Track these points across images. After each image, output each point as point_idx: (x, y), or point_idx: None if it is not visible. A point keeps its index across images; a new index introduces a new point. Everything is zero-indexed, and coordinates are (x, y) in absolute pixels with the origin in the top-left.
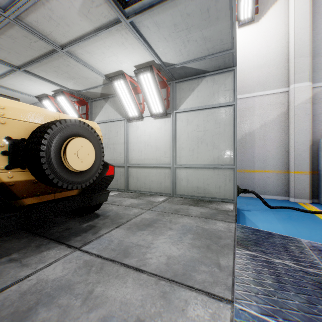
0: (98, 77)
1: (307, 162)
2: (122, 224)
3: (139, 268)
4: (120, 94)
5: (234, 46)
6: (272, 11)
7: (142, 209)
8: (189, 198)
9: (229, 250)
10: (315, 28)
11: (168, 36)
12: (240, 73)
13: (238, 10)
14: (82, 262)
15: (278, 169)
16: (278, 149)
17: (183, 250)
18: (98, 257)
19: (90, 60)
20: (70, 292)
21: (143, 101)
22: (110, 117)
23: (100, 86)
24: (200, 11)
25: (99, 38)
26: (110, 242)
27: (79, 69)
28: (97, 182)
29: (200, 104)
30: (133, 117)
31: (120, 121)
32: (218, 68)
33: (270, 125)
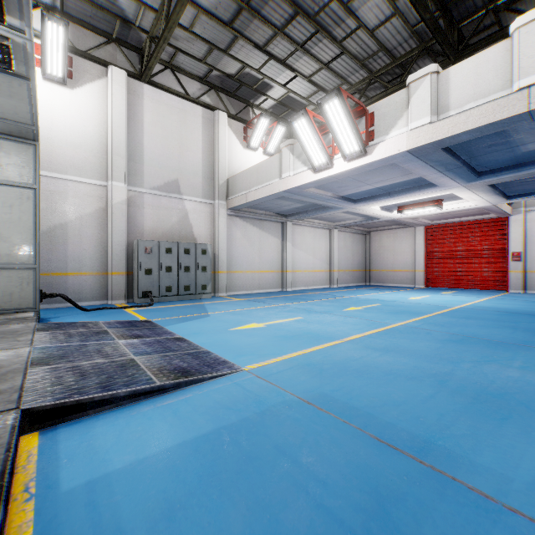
0: None
1: (124, 263)
2: None
3: None
4: None
5: (36, 126)
6: (90, 88)
7: None
8: None
9: (29, 334)
10: (132, 134)
11: None
12: (47, 142)
13: (43, 58)
14: None
15: (97, 270)
16: (97, 248)
17: None
18: None
19: None
20: None
21: None
22: None
23: None
24: None
25: None
26: None
27: None
28: None
29: None
30: None
31: None
32: (10, 133)
33: (87, 219)
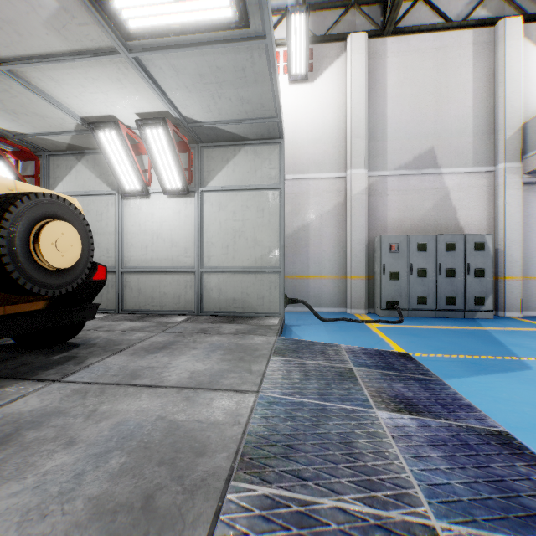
0: (68, 118)
1: (364, 264)
2: (121, 351)
3: (155, 385)
4: (109, 152)
5: (279, 115)
6: (328, 73)
7: (151, 332)
8: (222, 315)
9: (263, 359)
10: (372, 107)
11: (192, 86)
12: (292, 145)
13: (288, 60)
14: (69, 391)
15: (335, 274)
16: (335, 248)
17: (210, 365)
18: (93, 384)
19: (55, 90)
20: (64, 415)
21: (149, 167)
22: (88, 188)
23: (69, 133)
24: (234, 68)
25: (77, 64)
26: (107, 369)
27: (29, 100)
28: (78, 290)
29: (238, 182)
30: (131, 192)
31: (107, 196)
32: (261, 137)
33: (326, 217)
